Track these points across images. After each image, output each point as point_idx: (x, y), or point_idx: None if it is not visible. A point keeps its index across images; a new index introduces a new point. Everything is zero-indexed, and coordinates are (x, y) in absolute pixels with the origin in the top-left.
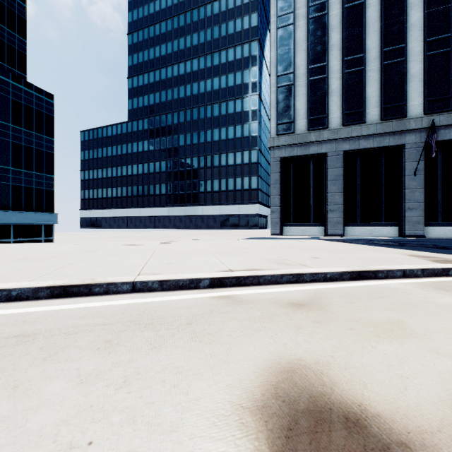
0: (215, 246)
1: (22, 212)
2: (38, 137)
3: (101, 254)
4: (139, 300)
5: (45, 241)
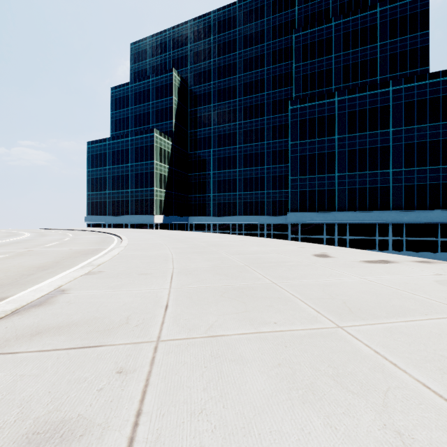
0: (359, 285)
1: (414, 211)
2: (432, 127)
3: (222, 257)
4: (47, 282)
5: (441, 243)
